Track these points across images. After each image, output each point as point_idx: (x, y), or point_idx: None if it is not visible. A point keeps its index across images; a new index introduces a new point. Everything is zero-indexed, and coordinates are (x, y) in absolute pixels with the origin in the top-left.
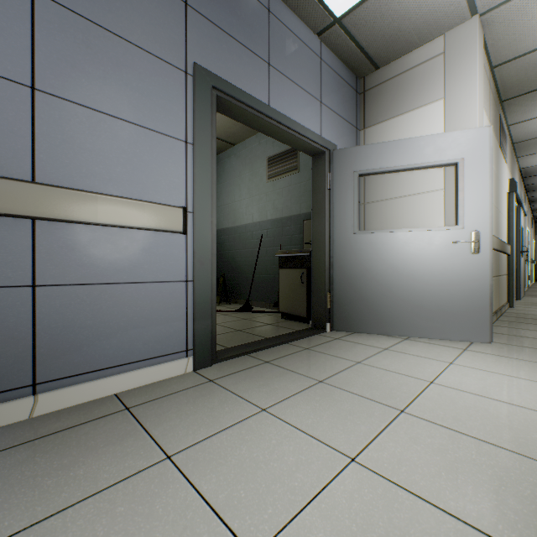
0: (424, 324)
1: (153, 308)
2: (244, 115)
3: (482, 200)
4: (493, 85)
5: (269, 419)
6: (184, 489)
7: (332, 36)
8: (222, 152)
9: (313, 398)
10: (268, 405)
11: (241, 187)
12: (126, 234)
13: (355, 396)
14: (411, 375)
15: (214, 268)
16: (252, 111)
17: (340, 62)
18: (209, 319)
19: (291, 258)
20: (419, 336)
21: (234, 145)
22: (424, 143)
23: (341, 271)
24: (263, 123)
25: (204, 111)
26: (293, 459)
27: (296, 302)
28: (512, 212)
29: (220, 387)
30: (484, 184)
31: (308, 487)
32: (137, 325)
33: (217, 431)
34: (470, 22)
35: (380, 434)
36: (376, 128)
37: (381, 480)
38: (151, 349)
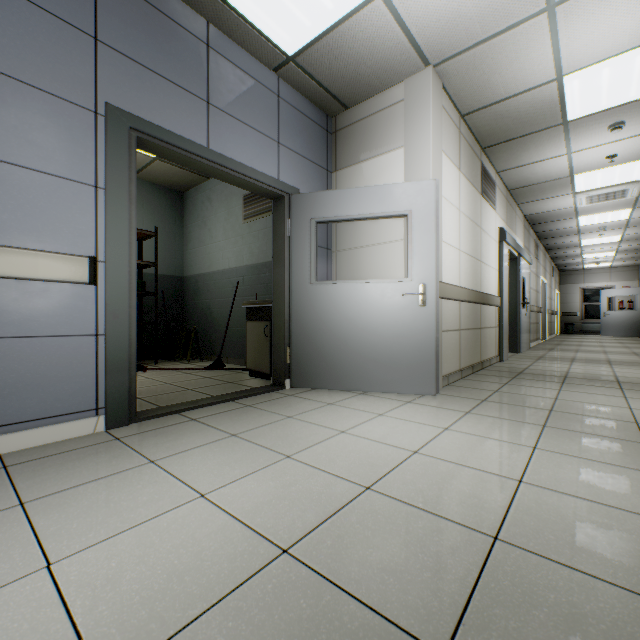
0: (377, 378)
1: (53, 364)
2: (177, 157)
3: (428, 252)
4: (469, 132)
5: (151, 469)
6: (20, 526)
7: (290, 73)
8: (197, 185)
9: (211, 450)
10: (160, 458)
11: (216, 227)
12: (16, 285)
13: (256, 446)
14: (330, 426)
15: (134, 321)
16: (186, 153)
17: (305, 100)
18: (126, 375)
19: (258, 309)
20: (372, 390)
21: (209, 178)
22: (377, 193)
23: (300, 324)
24: (202, 165)
25: (119, 154)
26: (146, 498)
27: (261, 358)
28: (502, 262)
29: (123, 444)
30: (431, 237)
31: (142, 517)
32: (30, 382)
33: (89, 481)
34: (425, 72)
35: (248, 475)
36: (346, 172)
37: (214, 508)
38: (49, 407)
